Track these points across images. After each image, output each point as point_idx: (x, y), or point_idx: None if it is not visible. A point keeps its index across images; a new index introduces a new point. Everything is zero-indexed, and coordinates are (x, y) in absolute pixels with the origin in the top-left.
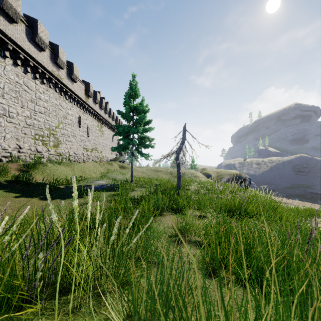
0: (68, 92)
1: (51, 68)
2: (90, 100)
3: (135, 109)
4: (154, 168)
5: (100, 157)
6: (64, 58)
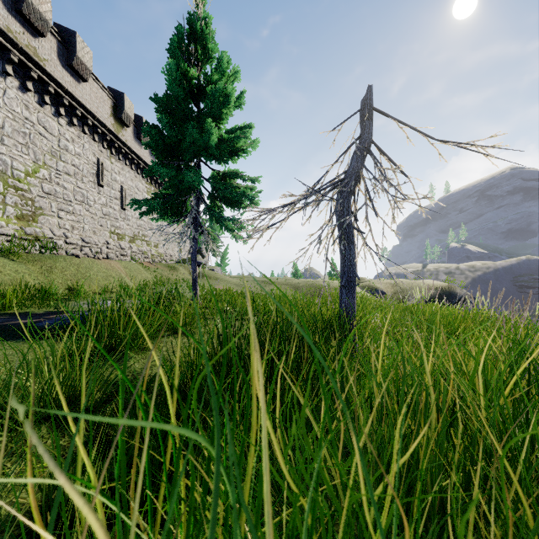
0: (65, 97)
1: (6, 21)
2: (127, 132)
3: (202, 85)
4: (261, 278)
5: (153, 255)
6: (46, 9)
